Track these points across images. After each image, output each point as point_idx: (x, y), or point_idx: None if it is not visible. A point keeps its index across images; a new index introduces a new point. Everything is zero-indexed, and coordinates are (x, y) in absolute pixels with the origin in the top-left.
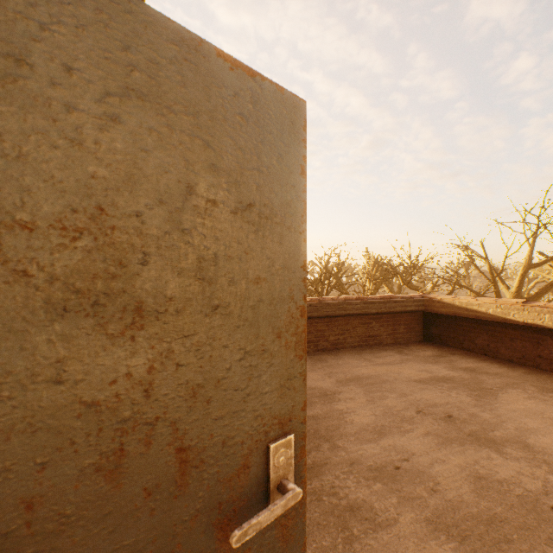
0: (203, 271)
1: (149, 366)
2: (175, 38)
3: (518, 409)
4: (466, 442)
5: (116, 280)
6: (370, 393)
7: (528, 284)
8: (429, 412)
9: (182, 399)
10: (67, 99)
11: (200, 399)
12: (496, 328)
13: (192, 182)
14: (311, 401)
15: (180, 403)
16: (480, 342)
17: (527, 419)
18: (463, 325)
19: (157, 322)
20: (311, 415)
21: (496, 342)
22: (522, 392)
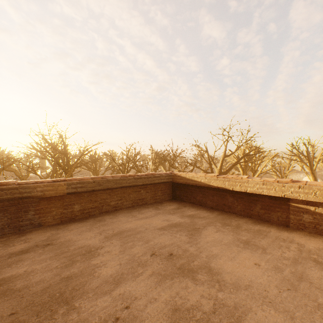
0: None
1: None
2: None
3: (210, 241)
4: (175, 276)
5: None
6: (125, 244)
7: (226, 165)
8: (159, 253)
9: None
10: None
11: None
12: (206, 190)
13: None
14: (74, 260)
15: None
16: (199, 198)
17: (213, 247)
18: (191, 189)
19: None
20: (66, 276)
21: (206, 198)
22: (214, 228)
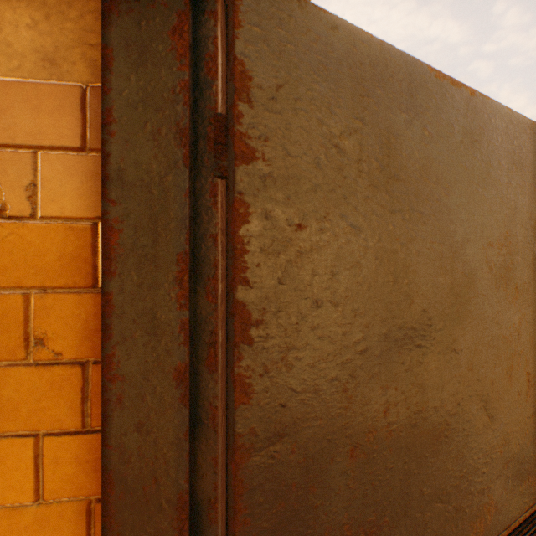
0: (533, 266)
1: (518, 321)
2: (525, 127)
3: None
4: None
5: (510, 271)
6: None
7: None
8: None
9: (527, 343)
10: (499, 177)
11: (532, 345)
12: None
13: (530, 212)
14: None
15: (526, 345)
16: None
17: None
18: None
19: (520, 296)
20: None
21: None
22: None
